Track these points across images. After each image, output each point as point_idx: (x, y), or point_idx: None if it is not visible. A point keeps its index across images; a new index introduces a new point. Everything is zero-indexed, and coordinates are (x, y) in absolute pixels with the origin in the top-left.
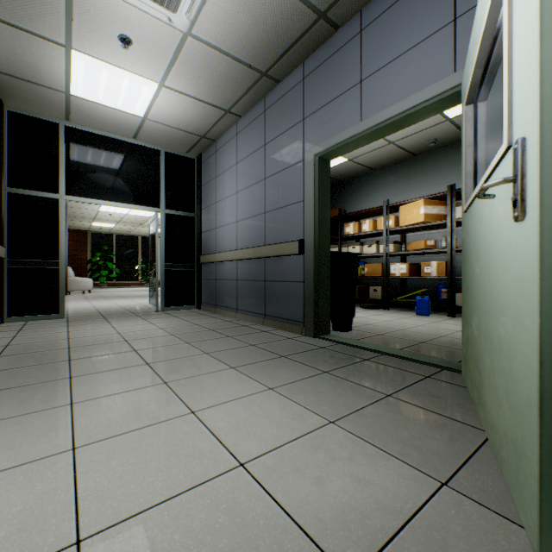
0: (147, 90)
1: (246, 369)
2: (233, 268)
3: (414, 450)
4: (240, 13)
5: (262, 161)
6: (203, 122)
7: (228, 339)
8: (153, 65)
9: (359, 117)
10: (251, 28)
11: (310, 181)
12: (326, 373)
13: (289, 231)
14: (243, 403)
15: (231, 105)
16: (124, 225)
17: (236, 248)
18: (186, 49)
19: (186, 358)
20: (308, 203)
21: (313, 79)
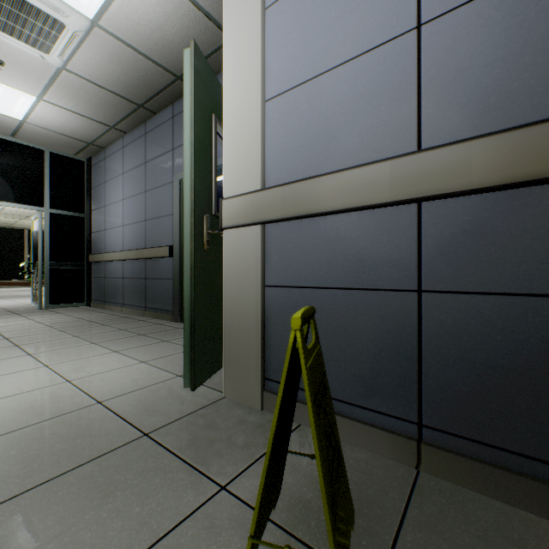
0: (24, 100)
1: (104, 343)
2: (120, 267)
3: (180, 367)
4: (109, 64)
5: (144, 176)
6: (89, 133)
7: (104, 327)
8: (29, 83)
9: None
10: (122, 74)
11: (177, 200)
12: (165, 342)
13: (163, 238)
14: (89, 359)
15: (115, 123)
16: (4, 217)
17: (123, 250)
18: (63, 78)
19: (56, 340)
20: (176, 216)
21: (180, 120)
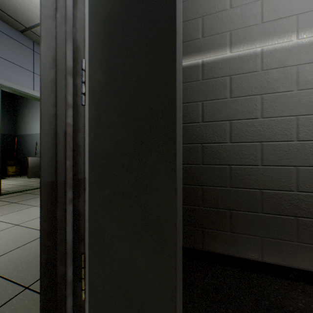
0: None
1: None
2: None
3: None
4: None
5: None
6: None
7: None
8: None
9: (33, 87)
10: None
11: None
12: None
13: None
14: None
15: None
16: None
17: None
18: None
19: None
20: None
21: None
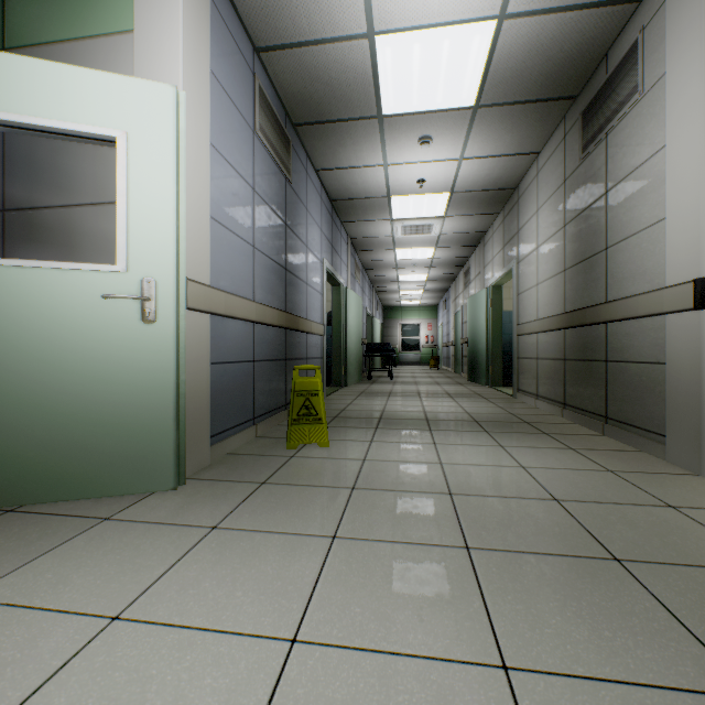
0: None
1: None
2: None
3: (54, 534)
4: None
5: None
6: None
7: None
8: None
9: None
10: None
11: None
12: None
13: None
14: None
15: None
16: None
17: None
18: None
19: None
20: None
21: None
